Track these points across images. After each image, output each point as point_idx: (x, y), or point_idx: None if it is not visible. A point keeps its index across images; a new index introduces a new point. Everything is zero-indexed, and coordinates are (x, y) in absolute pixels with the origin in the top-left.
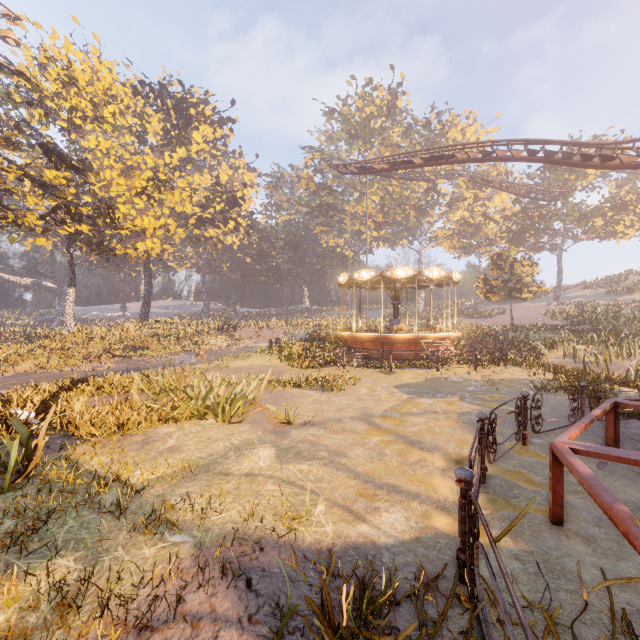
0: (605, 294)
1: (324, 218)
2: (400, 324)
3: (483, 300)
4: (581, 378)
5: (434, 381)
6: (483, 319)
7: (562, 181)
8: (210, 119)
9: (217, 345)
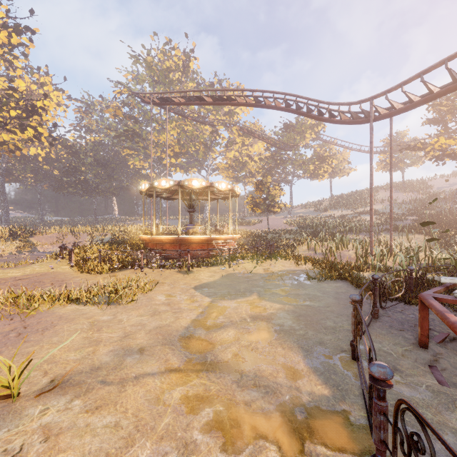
0: (313, 211)
1: (131, 143)
2: (195, 228)
3: (247, 214)
4: (334, 266)
5: (229, 277)
6: (249, 226)
7: (293, 139)
8: (3, 22)
9: (6, 251)
